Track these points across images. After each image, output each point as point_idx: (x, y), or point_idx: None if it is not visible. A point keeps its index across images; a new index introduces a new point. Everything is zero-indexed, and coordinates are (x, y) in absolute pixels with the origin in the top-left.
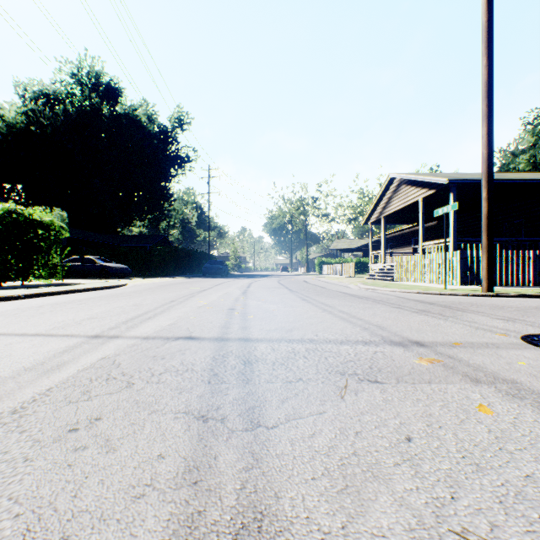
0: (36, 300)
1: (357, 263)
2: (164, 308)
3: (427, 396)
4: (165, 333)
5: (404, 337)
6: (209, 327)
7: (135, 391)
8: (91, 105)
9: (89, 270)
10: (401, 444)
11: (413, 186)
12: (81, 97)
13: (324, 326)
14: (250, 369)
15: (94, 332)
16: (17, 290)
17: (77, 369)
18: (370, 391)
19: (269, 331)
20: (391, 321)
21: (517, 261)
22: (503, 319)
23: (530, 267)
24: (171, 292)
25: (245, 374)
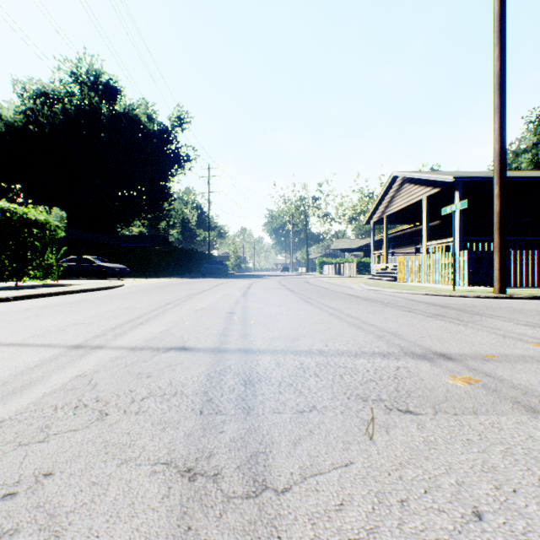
0: (25, 303)
1: (358, 263)
2: (158, 311)
3: (479, 436)
4: (156, 343)
5: (426, 348)
6: (206, 335)
7: (106, 426)
8: (90, 104)
9: (86, 270)
10: (470, 525)
11: (417, 184)
12: (80, 96)
13: (333, 334)
14: (251, 392)
15: (76, 341)
16: (7, 292)
17: (43, 391)
18: (405, 427)
19: (272, 339)
20: (406, 328)
21: (526, 262)
22: (528, 325)
23: (539, 268)
24: (168, 293)
25: (246, 399)
